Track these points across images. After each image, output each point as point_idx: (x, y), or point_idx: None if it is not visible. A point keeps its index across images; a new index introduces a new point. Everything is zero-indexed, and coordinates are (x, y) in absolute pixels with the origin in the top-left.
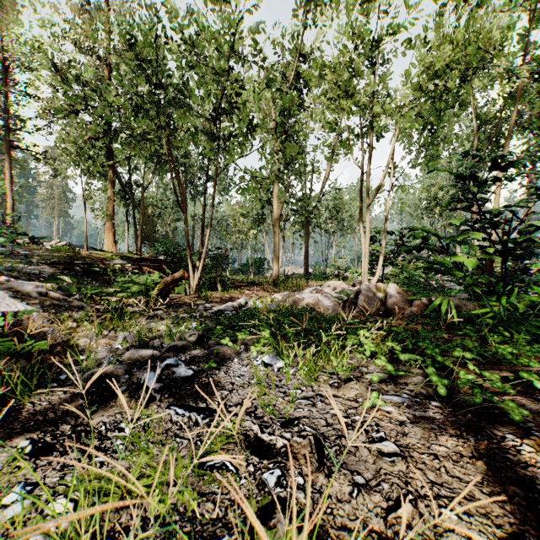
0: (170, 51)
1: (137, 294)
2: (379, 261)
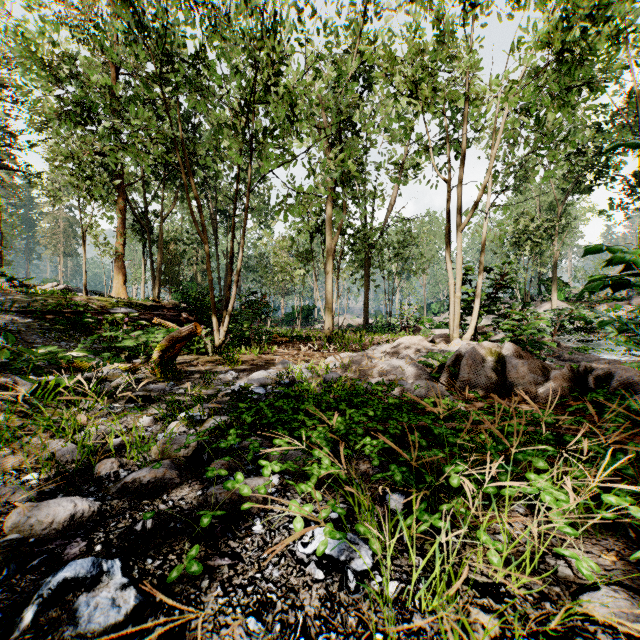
0: (176, 1)
1: (118, 360)
2: (473, 309)
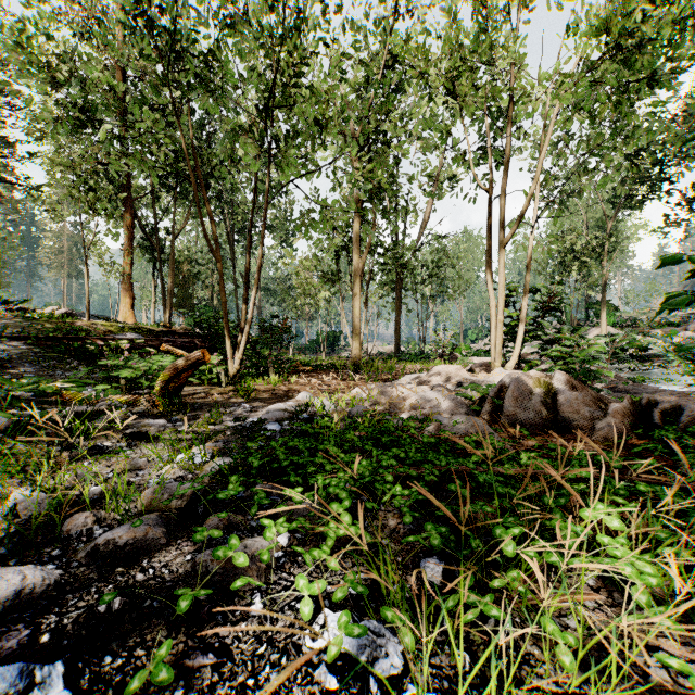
0: None
1: (113, 392)
2: (517, 334)
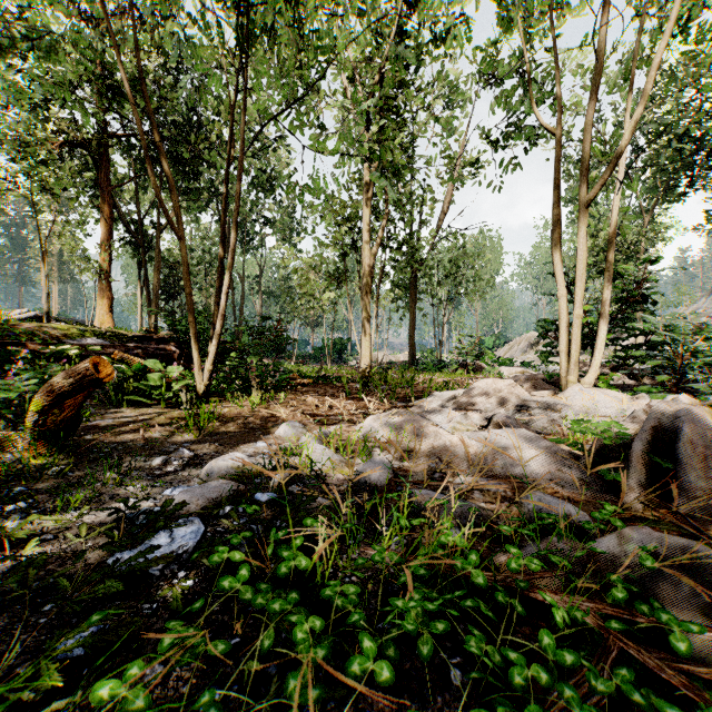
0: None
1: None
2: (597, 335)
